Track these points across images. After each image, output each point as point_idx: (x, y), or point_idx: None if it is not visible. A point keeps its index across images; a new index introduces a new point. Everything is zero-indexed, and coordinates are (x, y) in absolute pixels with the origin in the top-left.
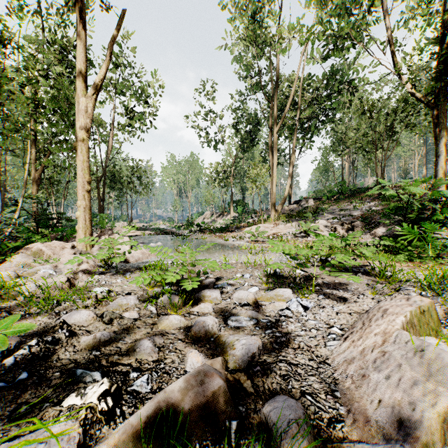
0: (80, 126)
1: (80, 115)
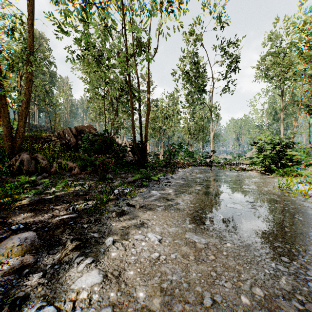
0: (211, 138)
1: (211, 136)
